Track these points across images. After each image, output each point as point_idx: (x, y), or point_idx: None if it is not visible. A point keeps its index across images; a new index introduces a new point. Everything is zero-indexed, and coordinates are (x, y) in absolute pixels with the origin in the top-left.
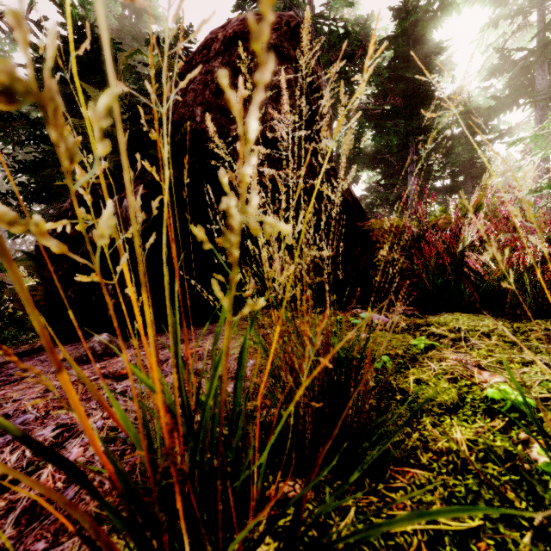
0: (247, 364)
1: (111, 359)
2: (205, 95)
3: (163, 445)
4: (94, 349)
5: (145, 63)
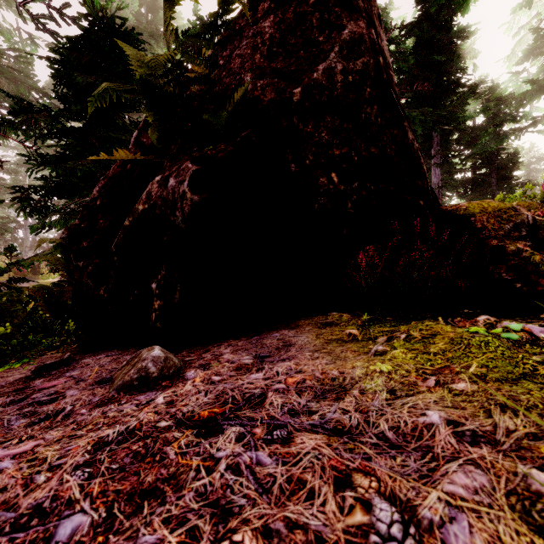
0: (431, 421)
1: (175, 388)
2: (255, 60)
3: None
4: (147, 371)
5: None
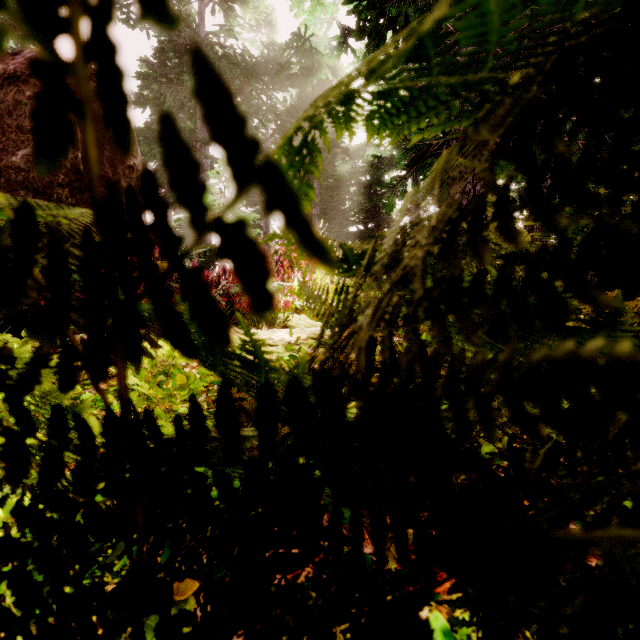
0: None
1: None
2: None
3: None
4: None
5: None
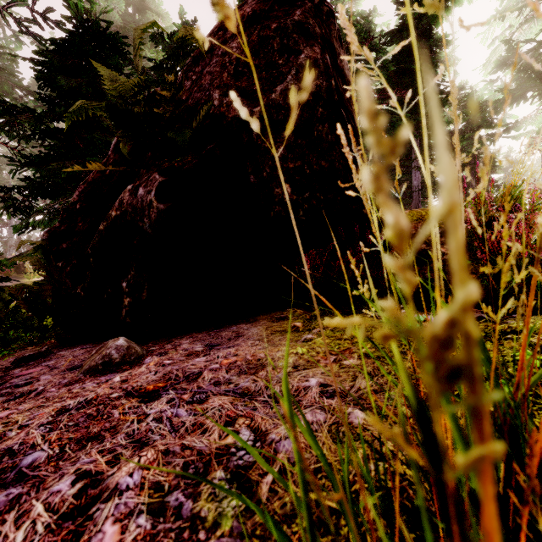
0: (310, 384)
1: (132, 370)
2: (223, 78)
3: (237, 524)
4: (111, 357)
5: (149, 58)
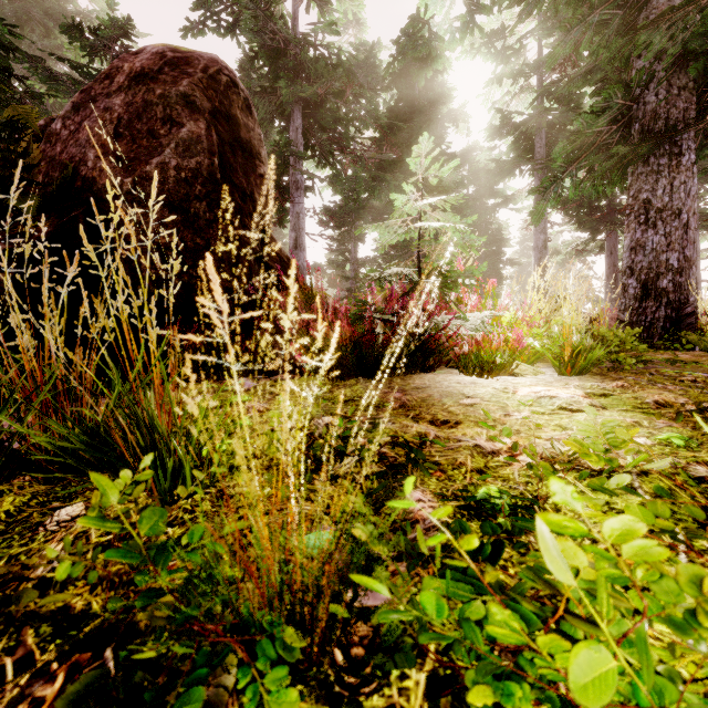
0: None
1: None
2: (101, 137)
3: None
4: None
5: (59, 56)
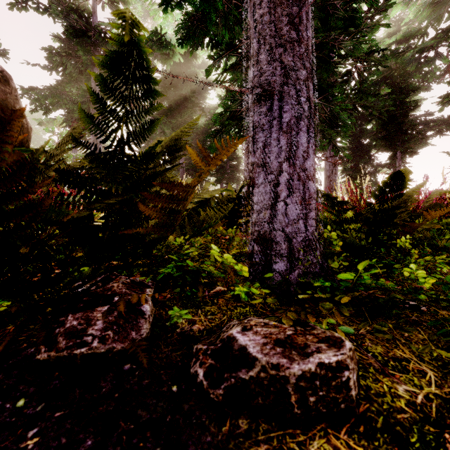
0: None
1: None
2: None
3: None
4: None
5: None
